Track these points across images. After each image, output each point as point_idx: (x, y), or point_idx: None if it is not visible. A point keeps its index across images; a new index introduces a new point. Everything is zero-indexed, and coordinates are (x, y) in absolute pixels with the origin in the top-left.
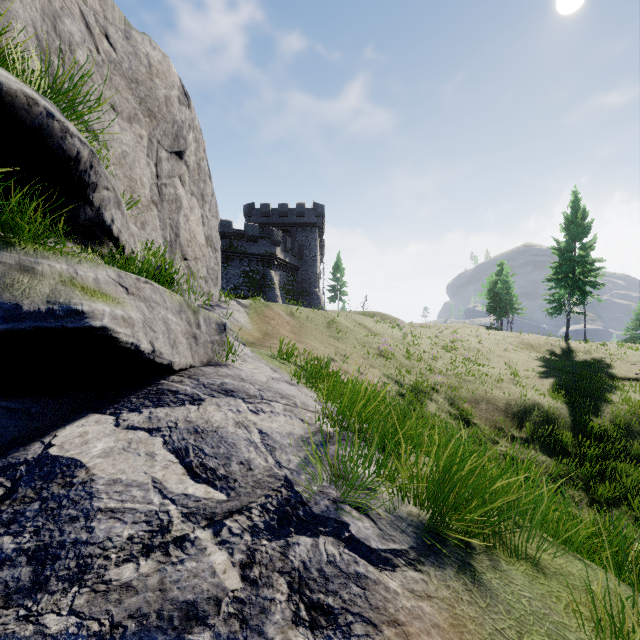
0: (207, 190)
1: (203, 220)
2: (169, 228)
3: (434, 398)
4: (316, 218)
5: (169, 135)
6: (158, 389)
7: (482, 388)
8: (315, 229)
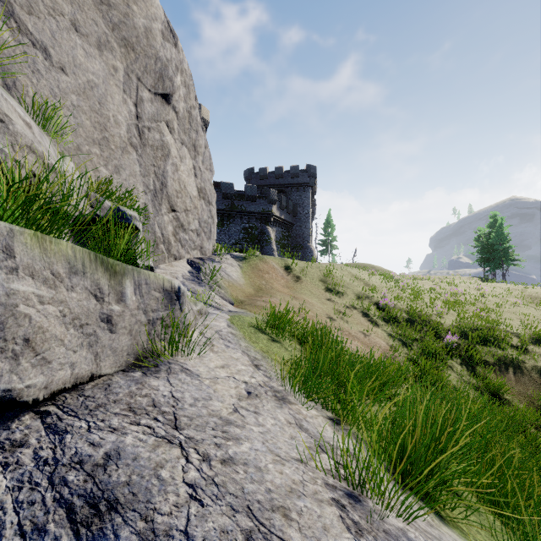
0: (200, 141)
1: (195, 171)
2: (153, 176)
3: (450, 364)
4: (309, 178)
5: (152, 73)
6: None
7: (505, 352)
8: (308, 188)
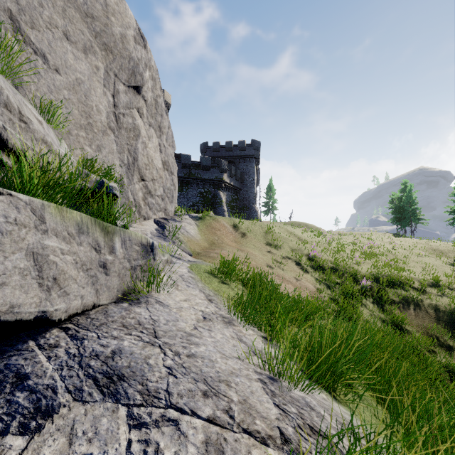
0: (164, 123)
1: (160, 148)
2: (127, 152)
3: (364, 303)
4: (254, 151)
5: (126, 70)
6: (5, 367)
7: (408, 293)
8: (253, 160)
